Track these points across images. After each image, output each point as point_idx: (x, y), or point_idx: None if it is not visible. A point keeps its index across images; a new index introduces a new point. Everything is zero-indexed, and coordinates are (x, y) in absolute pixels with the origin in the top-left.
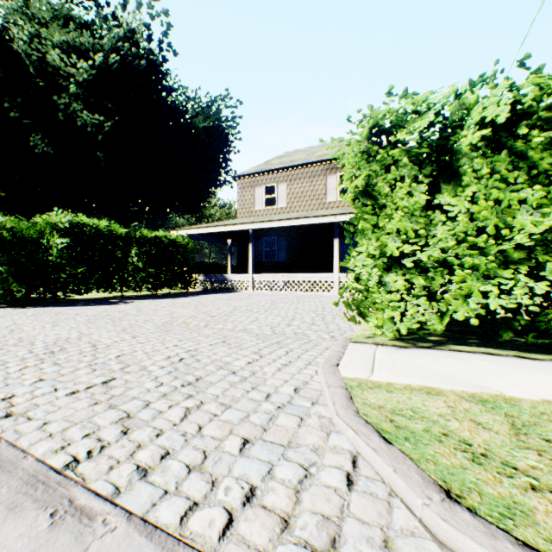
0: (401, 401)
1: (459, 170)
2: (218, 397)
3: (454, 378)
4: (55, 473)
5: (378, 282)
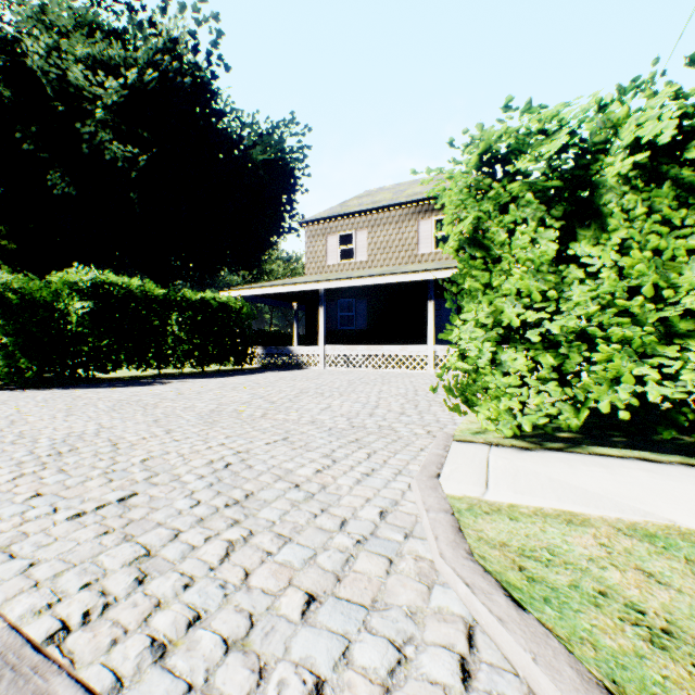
0: (532, 535)
1: (602, 209)
2: (274, 524)
3: (603, 497)
4: (32, 650)
5: (491, 361)
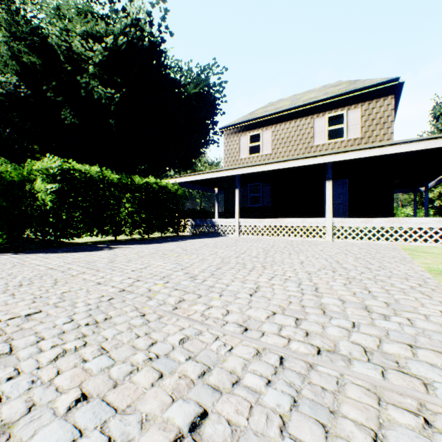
0: None
1: None
2: None
3: None
4: None
5: None
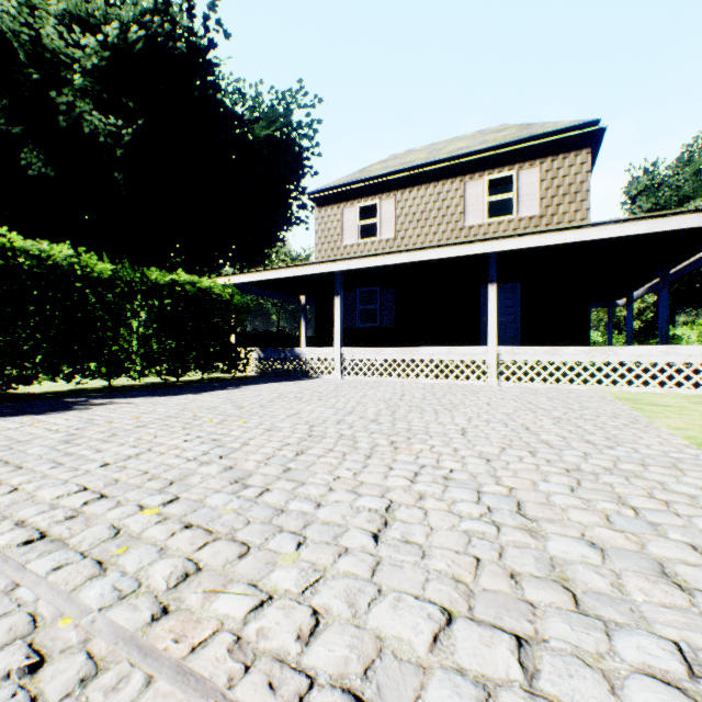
0: None
1: None
2: None
3: None
4: None
5: None
